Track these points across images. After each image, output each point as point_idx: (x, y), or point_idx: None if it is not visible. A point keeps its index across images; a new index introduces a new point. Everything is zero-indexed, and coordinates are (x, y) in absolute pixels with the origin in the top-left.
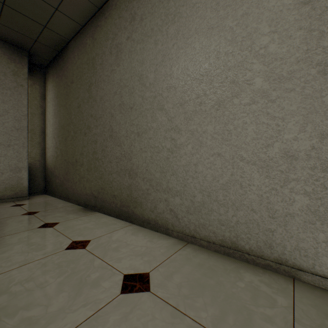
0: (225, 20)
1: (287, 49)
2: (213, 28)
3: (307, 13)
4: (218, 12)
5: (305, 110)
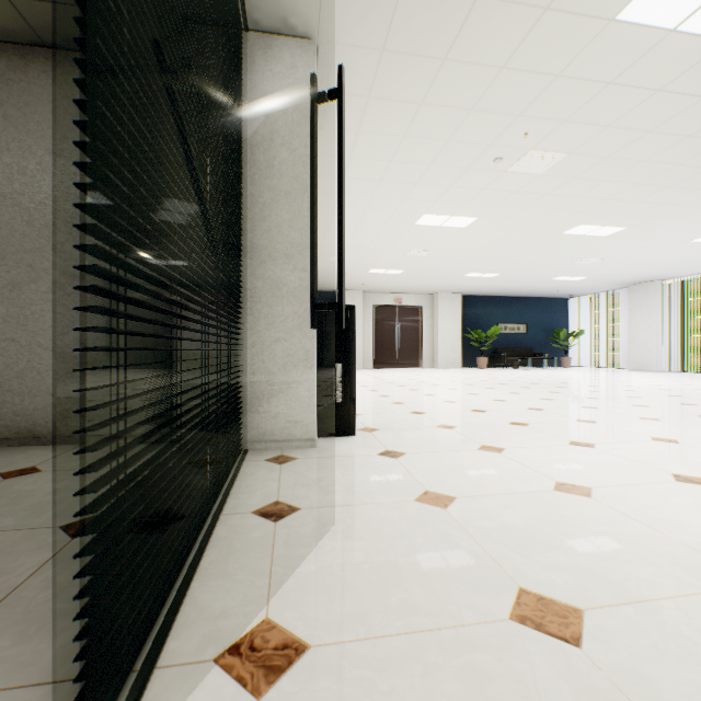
0: (22, 198)
1: (81, 254)
2: (8, 199)
3: None
4: (14, 184)
5: None
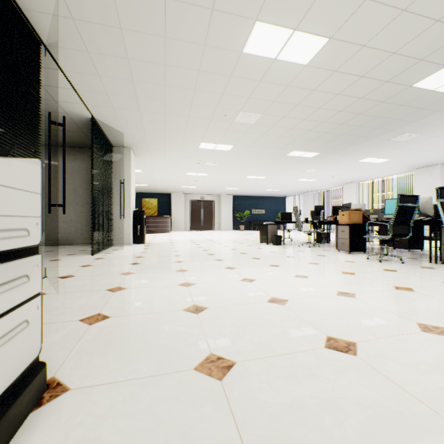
0: (56, 184)
1: (71, 198)
2: (53, 185)
3: (75, 192)
4: (54, 181)
5: (74, 211)
